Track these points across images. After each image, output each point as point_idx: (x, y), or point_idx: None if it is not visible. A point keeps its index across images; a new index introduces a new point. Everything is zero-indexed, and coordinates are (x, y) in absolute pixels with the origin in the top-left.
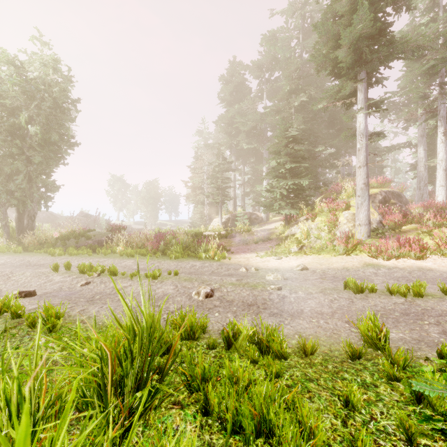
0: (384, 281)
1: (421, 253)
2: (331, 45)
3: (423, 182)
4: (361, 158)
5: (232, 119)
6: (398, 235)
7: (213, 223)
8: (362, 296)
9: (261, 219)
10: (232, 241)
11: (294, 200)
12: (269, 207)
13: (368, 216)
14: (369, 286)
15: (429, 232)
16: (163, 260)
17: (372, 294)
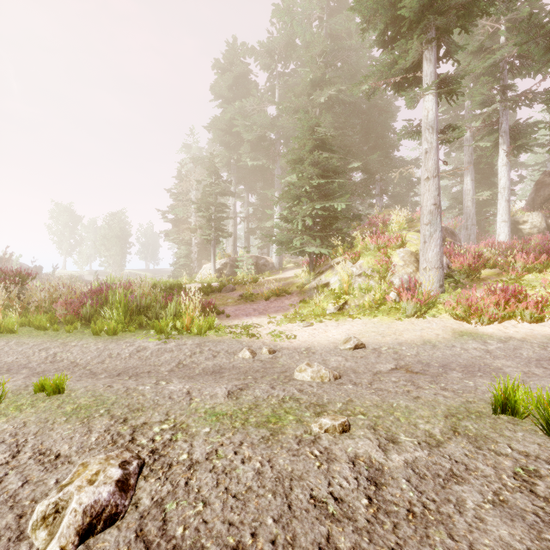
0: (523, 370)
1: (544, 313)
2: None
3: (471, 220)
4: (430, 165)
5: (231, 123)
6: (489, 283)
7: (202, 270)
8: None
9: (272, 266)
10: (230, 296)
11: (324, 233)
12: (286, 244)
13: (440, 254)
14: None
15: (520, 279)
16: (78, 340)
17: None
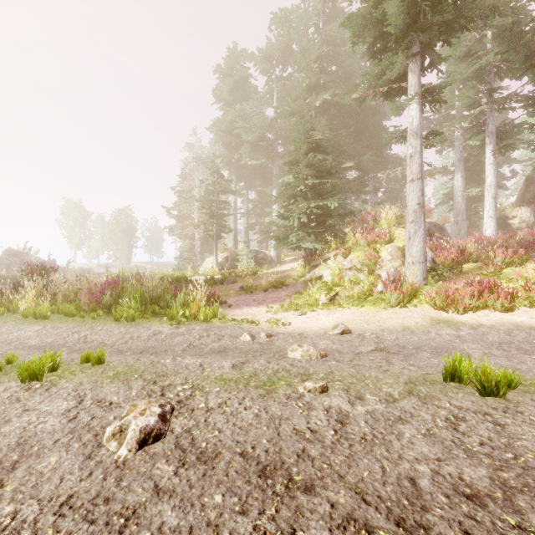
0: (484, 351)
1: (513, 303)
2: (373, 4)
3: (461, 215)
4: (414, 168)
5: (231, 125)
6: (467, 276)
7: (205, 263)
8: (500, 401)
9: (270, 259)
10: (231, 288)
11: (318, 230)
12: (283, 239)
13: (424, 250)
14: (499, 374)
15: (499, 272)
16: (102, 325)
17: (510, 392)
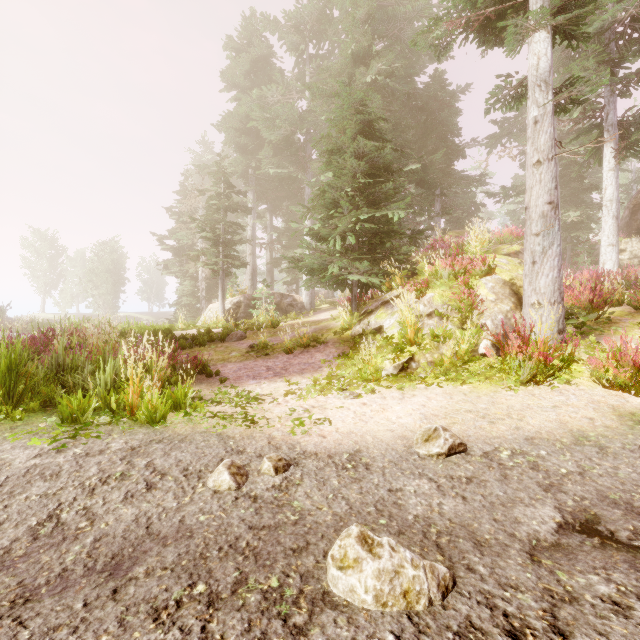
0: None
1: None
2: None
3: None
4: (542, 142)
5: (248, 121)
6: None
7: (207, 311)
8: None
9: (301, 306)
10: (235, 348)
11: (374, 255)
12: (319, 272)
13: (560, 281)
14: None
15: None
16: None
17: None
